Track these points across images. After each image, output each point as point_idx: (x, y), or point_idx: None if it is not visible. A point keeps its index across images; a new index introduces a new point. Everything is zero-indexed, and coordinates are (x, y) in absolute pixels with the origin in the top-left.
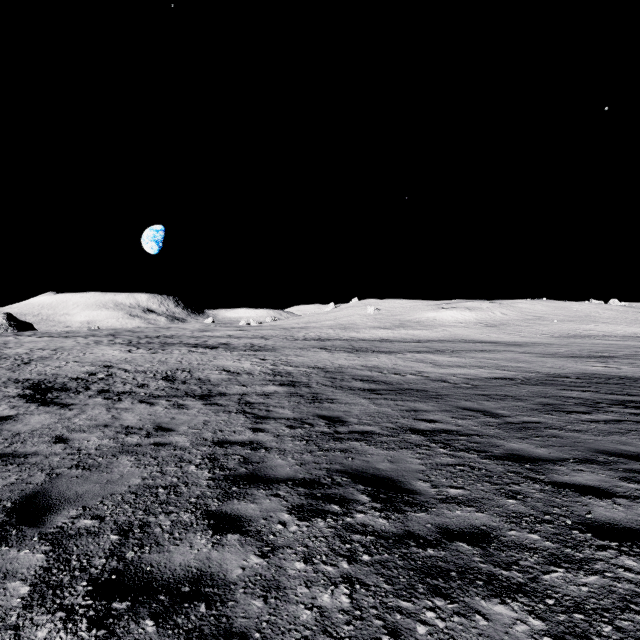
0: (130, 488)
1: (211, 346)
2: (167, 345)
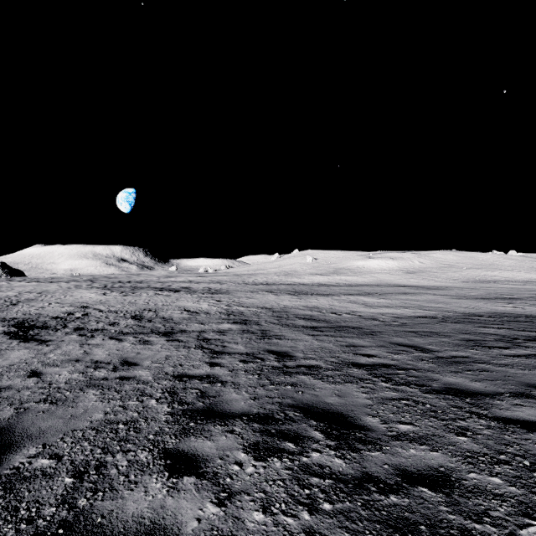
0: (92, 424)
1: (174, 290)
2: (137, 289)
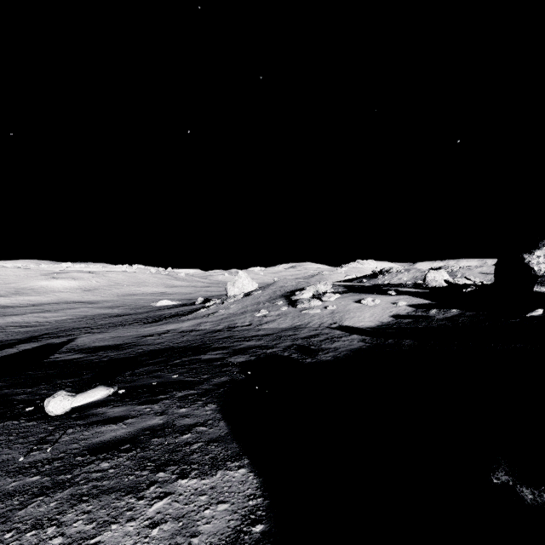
0: None
1: None
2: None
